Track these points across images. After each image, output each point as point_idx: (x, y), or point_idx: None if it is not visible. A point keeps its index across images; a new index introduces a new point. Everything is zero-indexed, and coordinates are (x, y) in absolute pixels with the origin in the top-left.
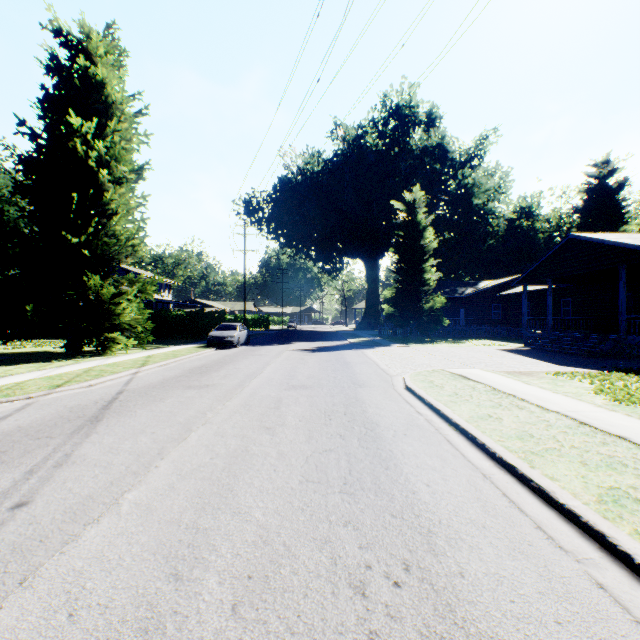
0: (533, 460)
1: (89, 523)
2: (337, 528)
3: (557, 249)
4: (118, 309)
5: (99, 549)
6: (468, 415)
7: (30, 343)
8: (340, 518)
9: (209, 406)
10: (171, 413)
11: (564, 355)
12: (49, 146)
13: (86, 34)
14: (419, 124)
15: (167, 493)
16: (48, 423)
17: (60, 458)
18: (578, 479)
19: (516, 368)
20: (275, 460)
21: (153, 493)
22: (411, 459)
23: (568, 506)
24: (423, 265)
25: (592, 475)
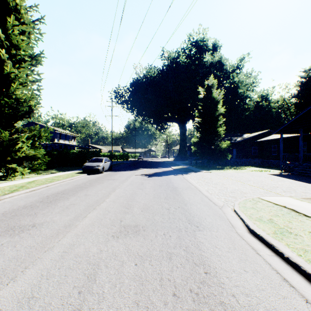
0: None
1: None
2: None
3: (309, 109)
4: (17, 148)
5: None
6: None
7: None
8: None
9: None
10: None
11: None
12: None
13: None
14: (208, 50)
15: None
16: None
17: None
18: None
19: None
20: None
21: None
22: None
23: None
24: (215, 123)
25: None
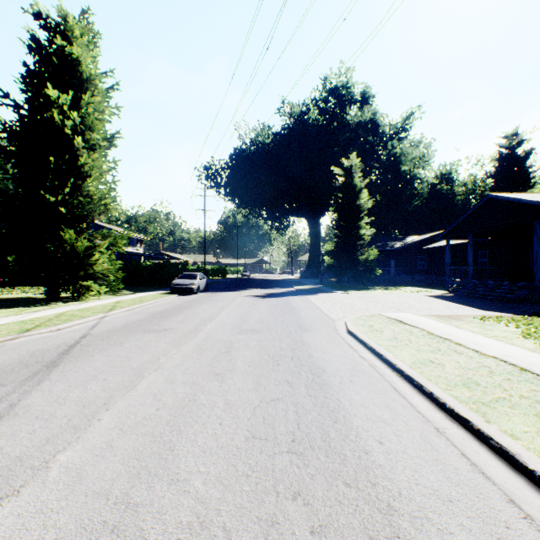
0: (486, 413)
1: (7, 496)
2: (285, 503)
3: (477, 208)
4: (92, 260)
5: (7, 536)
6: (411, 360)
7: (18, 290)
8: (288, 488)
9: (164, 350)
10: (126, 358)
11: (484, 301)
12: (30, 116)
13: (63, 18)
14: (354, 102)
15: (103, 453)
16: (5, 369)
17: (3, 409)
18: None
19: (445, 313)
20: (222, 411)
21: (88, 453)
22: (360, 410)
23: None
24: (359, 222)
25: None
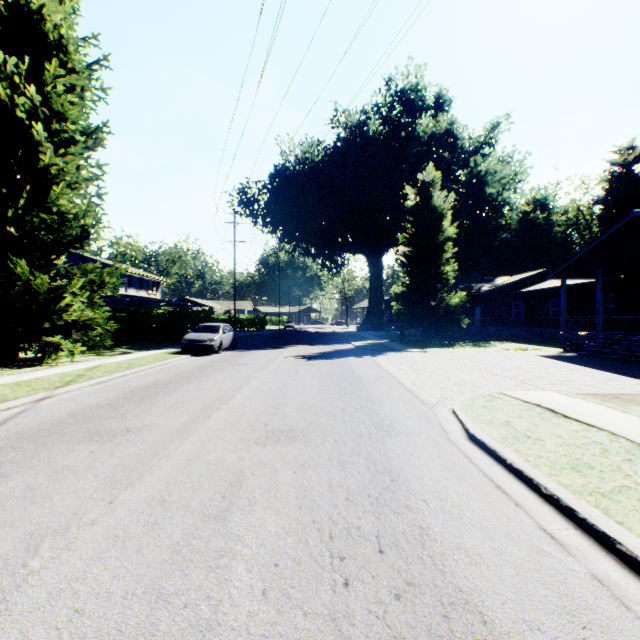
0: None
1: None
2: None
3: (612, 232)
4: (62, 306)
5: None
6: None
7: None
8: None
9: (73, 509)
10: None
11: (634, 365)
12: None
13: None
14: (426, 109)
15: None
16: None
17: None
18: None
19: (601, 388)
20: None
21: None
22: None
23: None
24: (438, 257)
25: None
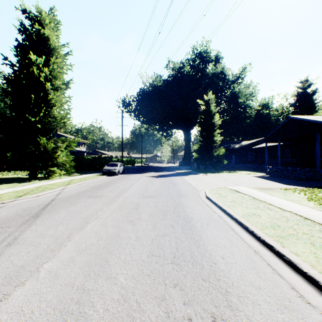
0: (283, 242)
1: (18, 285)
2: (170, 289)
3: (283, 124)
4: (56, 155)
5: (20, 305)
6: (242, 213)
7: (12, 173)
8: (171, 281)
9: (100, 208)
10: (78, 212)
11: (287, 179)
12: (20, 70)
13: (39, 12)
14: (211, 61)
15: (69, 264)
16: (9, 218)
17: (11, 240)
18: (312, 255)
19: (263, 186)
20: (134, 241)
21: (60, 264)
22: (212, 240)
23: (310, 274)
24: (213, 133)
25: (319, 252)
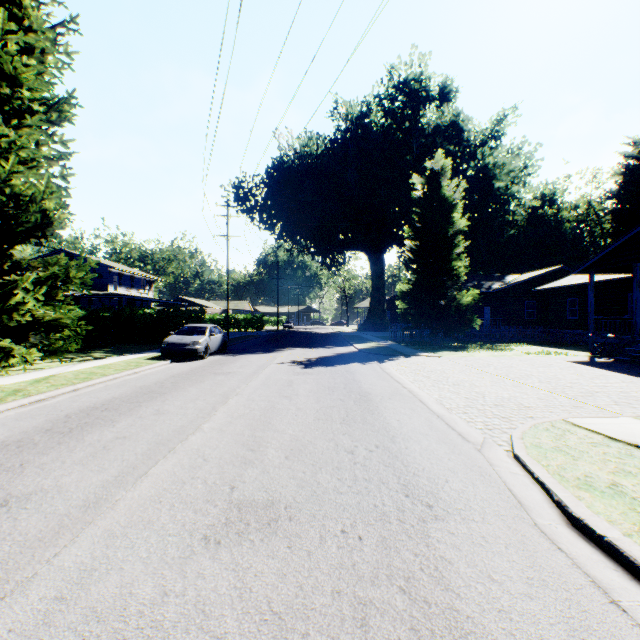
0: None
1: None
2: None
3: None
4: (14, 304)
5: None
6: None
7: None
8: None
9: None
10: None
11: None
12: None
13: None
14: (430, 100)
15: None
16: None
17: None
18: None
19: None
20: None
21: None
22: None
23: None
24: (448, 251)
25: None
